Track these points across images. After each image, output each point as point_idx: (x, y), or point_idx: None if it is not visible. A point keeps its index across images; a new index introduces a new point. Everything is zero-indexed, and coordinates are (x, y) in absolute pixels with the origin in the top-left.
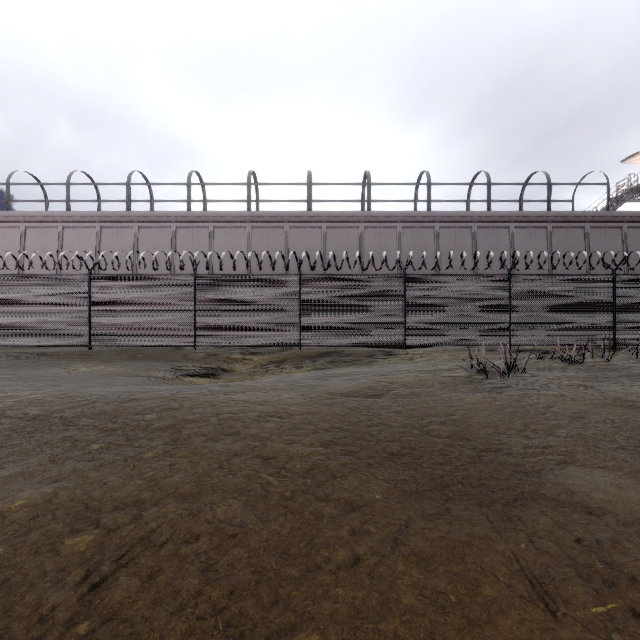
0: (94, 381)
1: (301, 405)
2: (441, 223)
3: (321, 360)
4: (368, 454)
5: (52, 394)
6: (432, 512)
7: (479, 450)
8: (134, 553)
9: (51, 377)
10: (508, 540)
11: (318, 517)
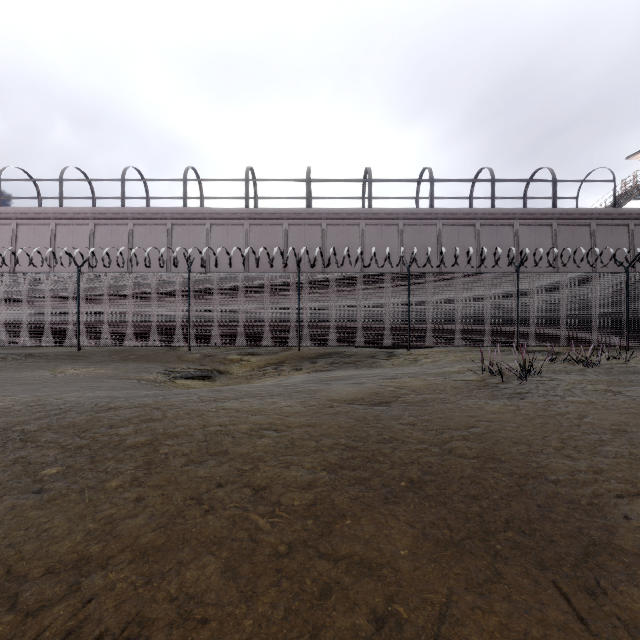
0: (78, 385)
1: (300, 415)
2: (444, 220)
3: (321, 361)
4: (383, 482)
5: (23, 401)
6: (480, 579)
7: (517, 476)
8: None
9: (33, 380)
10: (602, 635)
11: (324, 589)
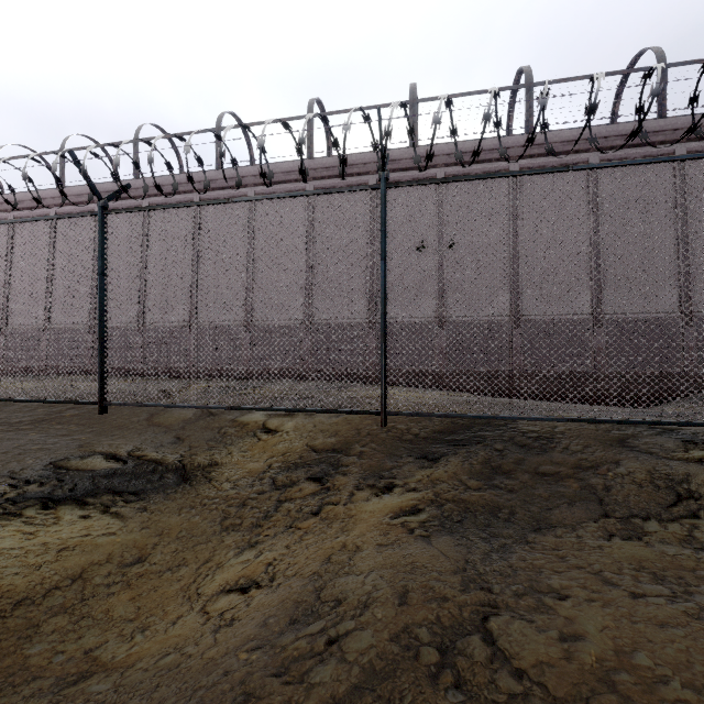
0: None
1: None
2: (691, 143)
3: (452, 457)
4: None
5: None
6: None
7: None
8: None
9: None
10: None
11: None
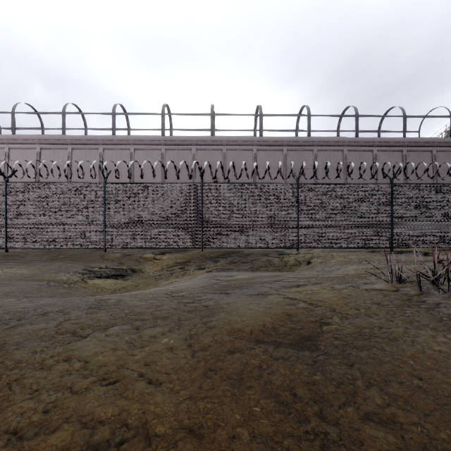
0: None
1: (182, 381)
2: (318, 147)
3: (222, 261)
4: None
5: None
6: None
7: None
8: None
9: None
10: None
11: None
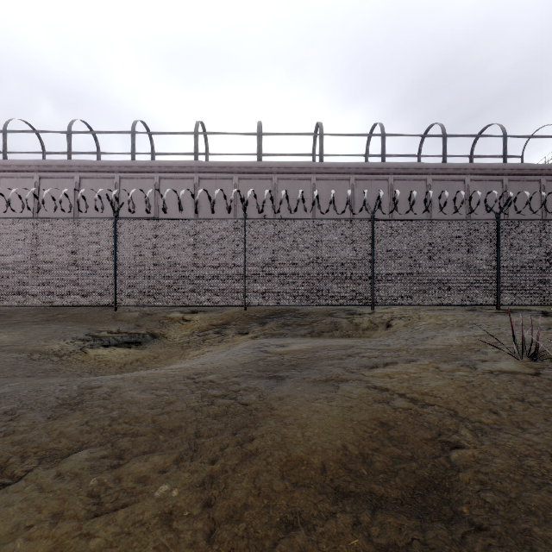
0: None
1: None
2: (395, 175)
3: (271, 322)
4: None
5: None
6: None
7: None
8: None
9: None
10: None
11: None
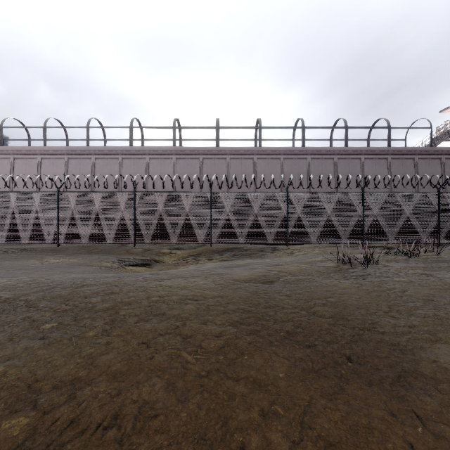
0: (59, 270)
1: (213, 290)
2: (312, 155)
3: (226, 254)
4: (268, 333)
5: (23, 281)
6: (330, 391)
7: (358, 329)
8: (62, 439)
9: (28, 267)
10: (405, 423)
11: (231, 397)
